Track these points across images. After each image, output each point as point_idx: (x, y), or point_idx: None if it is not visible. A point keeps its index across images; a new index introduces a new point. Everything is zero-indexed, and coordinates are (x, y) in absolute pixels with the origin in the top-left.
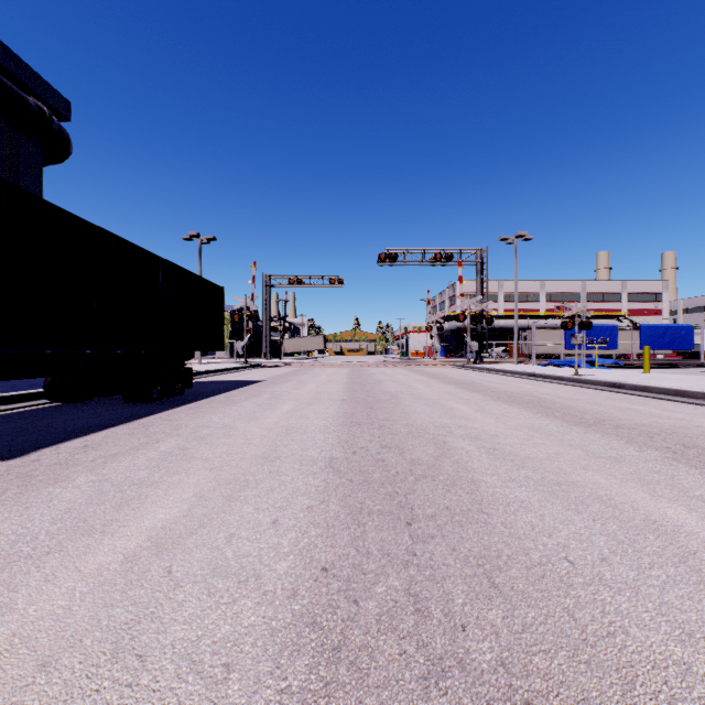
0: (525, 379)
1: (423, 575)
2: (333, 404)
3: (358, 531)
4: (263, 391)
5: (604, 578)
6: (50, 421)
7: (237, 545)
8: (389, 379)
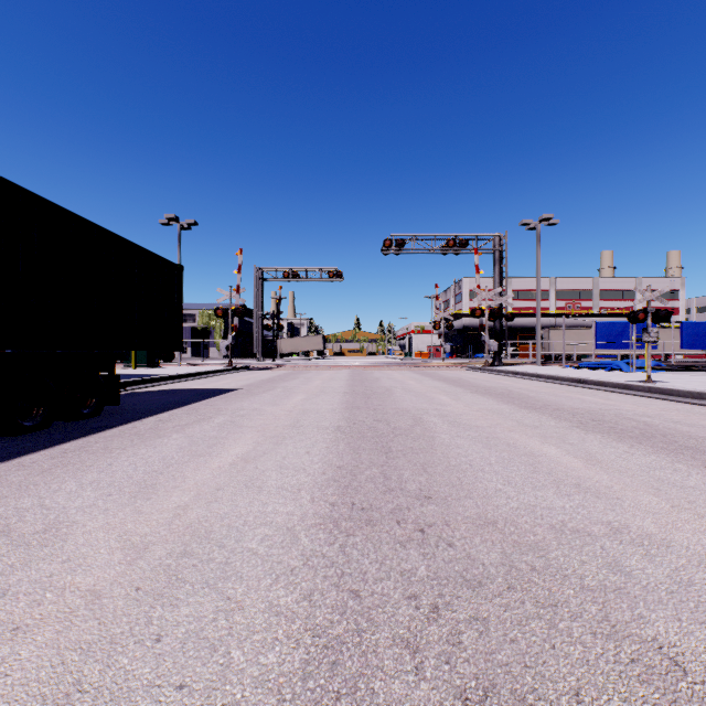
0: (574, 387)
1: None
2: (320, 441)
3: None
4: (224, 409)
5: None
6: None
7: None
8: (400, 387)
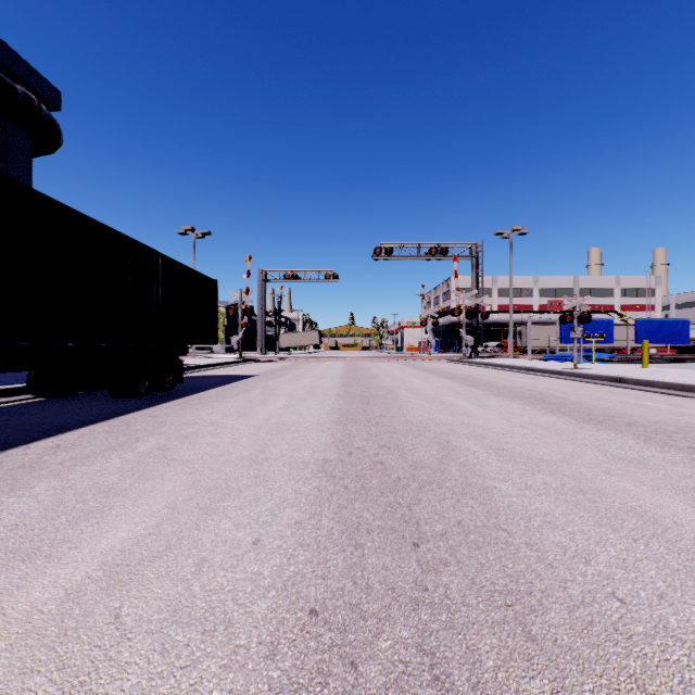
0: (523, 373)
1: (439, 621)
2: (327, 400)
3: (355, 555)
4: (256, 386)
5: (669, 626)
6: (27, 418)
7: (207, 576)
8: (385, 373)
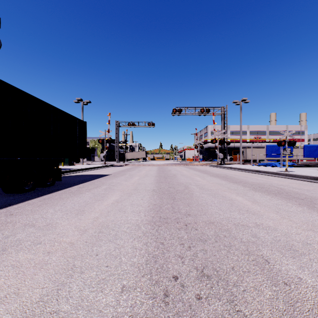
0: (254, 173)
1: None
2: (146, 195)
3: None
4: (105, 182)
5: None
6: None
7: None
8: (179, 173)
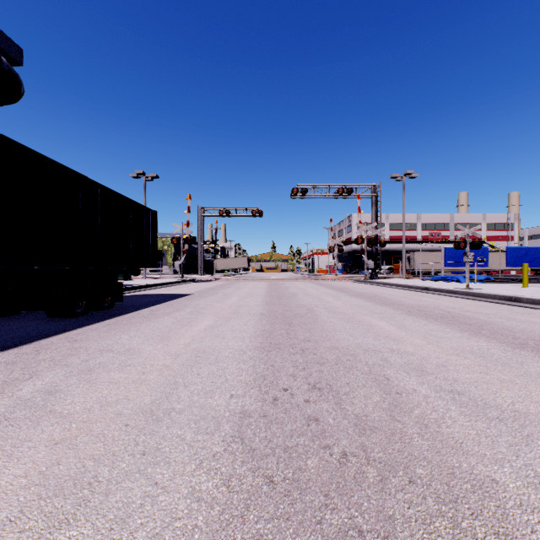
0: (420, 292)
1: None
2: (251, 320)
3: None
4: (188, 304)
5: None
6: None
7: None
8: (302, 292)
